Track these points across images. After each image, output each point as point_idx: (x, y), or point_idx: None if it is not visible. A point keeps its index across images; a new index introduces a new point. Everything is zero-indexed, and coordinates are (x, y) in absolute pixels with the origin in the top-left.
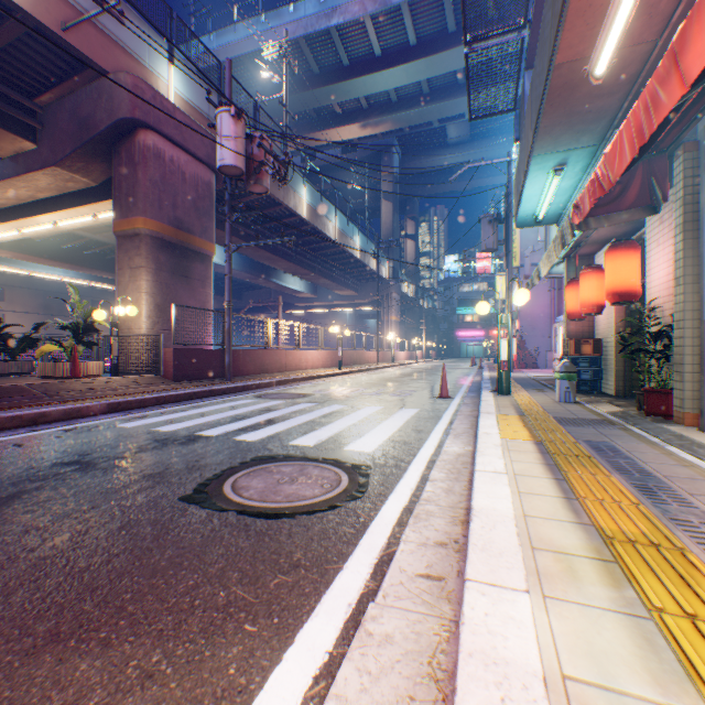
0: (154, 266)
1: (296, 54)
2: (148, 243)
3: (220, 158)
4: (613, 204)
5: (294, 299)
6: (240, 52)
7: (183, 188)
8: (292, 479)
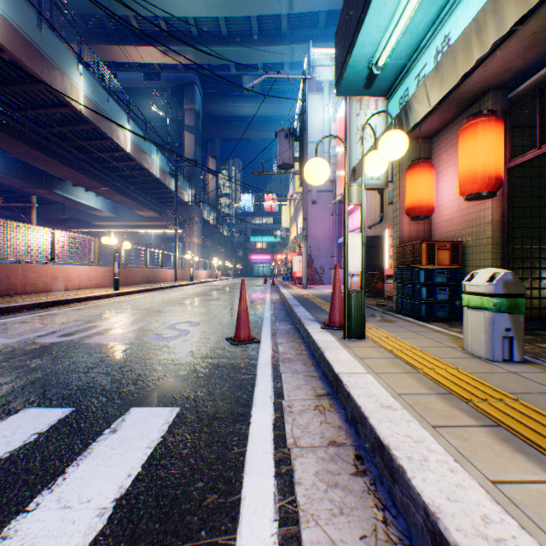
0: None
1: None
2: None
3: None
4: None
5: (92, 217)
6: None
7: None
8: None
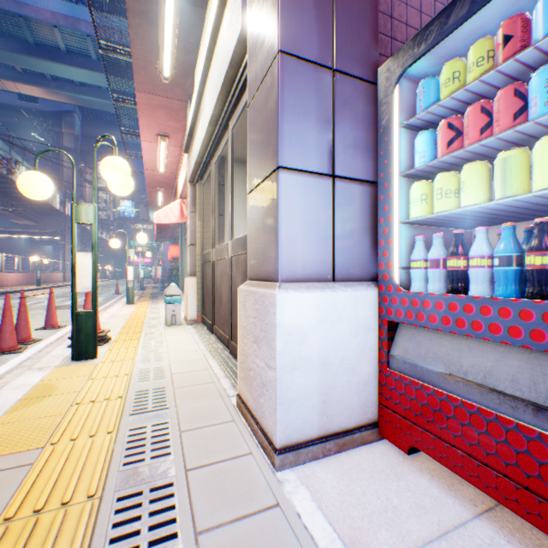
0: None
1: None
2: None
3: None
4: (166, 236)
5: None
6: None
7: None
8: None
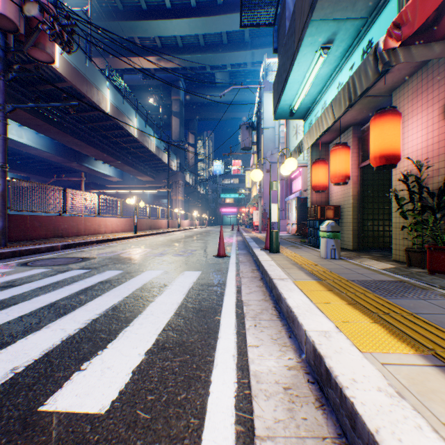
0: None
1: None
2: None
3: None
4: (427, 33)
5: (105, 181)
6: None
7: None
8: None
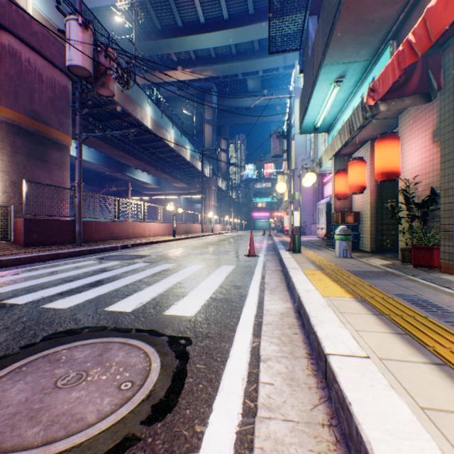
0: (10, 148)
1: (144, 12)
2: (3, 128)
3: (69, 58)
4: (398, 91)
5: (144, 188)
6: (101, 4)
7: (40, 87)
8: (79, 376)
